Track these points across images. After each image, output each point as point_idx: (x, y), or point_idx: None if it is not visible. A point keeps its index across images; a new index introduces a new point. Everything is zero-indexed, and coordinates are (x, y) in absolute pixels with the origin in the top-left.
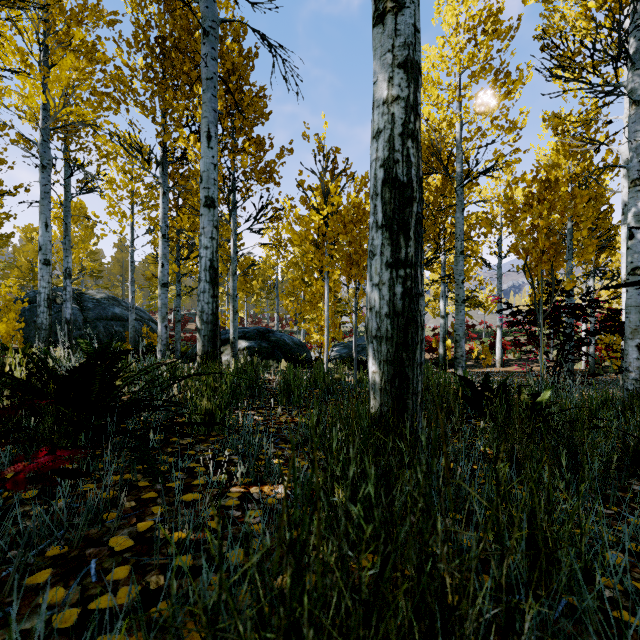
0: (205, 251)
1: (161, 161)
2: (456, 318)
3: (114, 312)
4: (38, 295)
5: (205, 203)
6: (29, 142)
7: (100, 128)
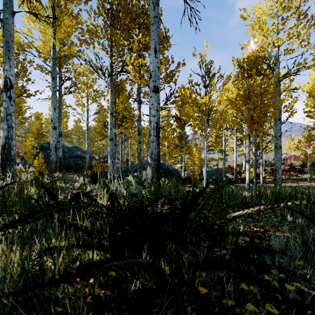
0: (153, 118)
1: (110, 74)
2: (275, 157)
3: (77, 153)
4: (50, 145)
5: (153, 90)
6: (42, 68)
7: (80, 57)
